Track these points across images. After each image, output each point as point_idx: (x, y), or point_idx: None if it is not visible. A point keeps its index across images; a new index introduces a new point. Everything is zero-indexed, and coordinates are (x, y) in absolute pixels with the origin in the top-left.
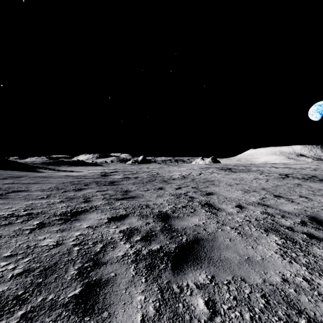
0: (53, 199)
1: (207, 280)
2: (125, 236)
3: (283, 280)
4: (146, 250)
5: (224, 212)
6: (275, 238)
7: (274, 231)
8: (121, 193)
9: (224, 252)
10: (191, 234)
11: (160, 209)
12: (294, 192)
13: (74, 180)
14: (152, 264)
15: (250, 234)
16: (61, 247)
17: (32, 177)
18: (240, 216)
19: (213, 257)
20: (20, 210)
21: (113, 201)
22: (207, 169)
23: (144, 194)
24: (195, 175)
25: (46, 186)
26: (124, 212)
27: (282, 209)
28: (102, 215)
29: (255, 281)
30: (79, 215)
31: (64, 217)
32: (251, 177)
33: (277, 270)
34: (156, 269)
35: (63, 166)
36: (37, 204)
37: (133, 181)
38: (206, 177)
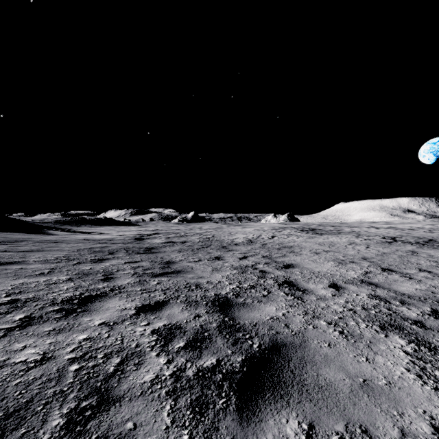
0: (57, 276)
1: (301, 434)
2: (160, 340)
3: (435, 431)
4: (192, 369)
5: (314, 296)
6: (400, 342)
7: (395, 329)
8: (160, 265)
9: (323, 370)
10: (266, 336)
11: (217, 291)
12: (410, 263)
13: (95, 247)
14: (202, 399)
15: (358, 334)
16: (49, 364)
17: (36, 241)
18: (339, 302)
19: (306, 380)
20: (0, 295)
21: (147, 278)
22: (282, 230)
23: (193, 267)
24: (266, 238)
25: (52, 256)
26: (162, 297)
27: (399, 290)
28: (128, 302)
29: (387, 435)
30: (92, 302)
31: (67, 306)
32: (345, 242)
33: (420, 408)
34: (210, 411)
35: (84, 226)
36: (30, 284)
37: (179, 247)
38: (282, 241)
